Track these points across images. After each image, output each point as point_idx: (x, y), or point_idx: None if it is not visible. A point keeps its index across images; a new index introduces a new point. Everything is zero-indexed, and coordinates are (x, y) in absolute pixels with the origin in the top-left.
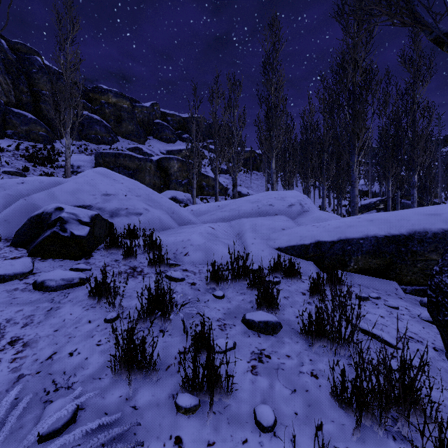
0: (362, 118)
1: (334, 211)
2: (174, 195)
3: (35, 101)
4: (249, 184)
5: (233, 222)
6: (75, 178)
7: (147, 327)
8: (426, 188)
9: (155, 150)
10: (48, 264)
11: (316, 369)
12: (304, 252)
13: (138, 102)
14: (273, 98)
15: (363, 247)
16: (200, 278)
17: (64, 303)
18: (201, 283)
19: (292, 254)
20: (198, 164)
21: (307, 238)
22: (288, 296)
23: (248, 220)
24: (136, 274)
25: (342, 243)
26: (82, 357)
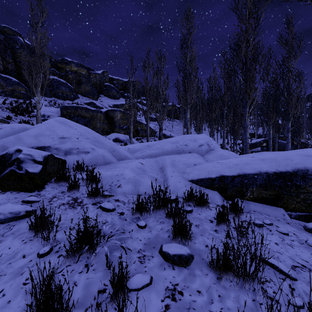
0: (252, 82)
1: (231, 148)
2: (117, 137)
3: (18, 69)
4: (171, 128)
5: (158, 158)
6: (39, 125)
7: (74, 262)
8: (296, 132)
9: (104, 104)
10: (5, 196)
11: (225, 308)
12: (211, 184)
13: (93, 70)
14: (188, 67)
15: (257, 181)
16: (128, 208)
17: (6, 236)
18: (129, 212)
19: (201, 185)
20: (134, 114)
21: (213, 173)
22: (198, 224)
23: (169, 157)
24: (76, 204)
25: (241, 178)
26: (5, 300)
